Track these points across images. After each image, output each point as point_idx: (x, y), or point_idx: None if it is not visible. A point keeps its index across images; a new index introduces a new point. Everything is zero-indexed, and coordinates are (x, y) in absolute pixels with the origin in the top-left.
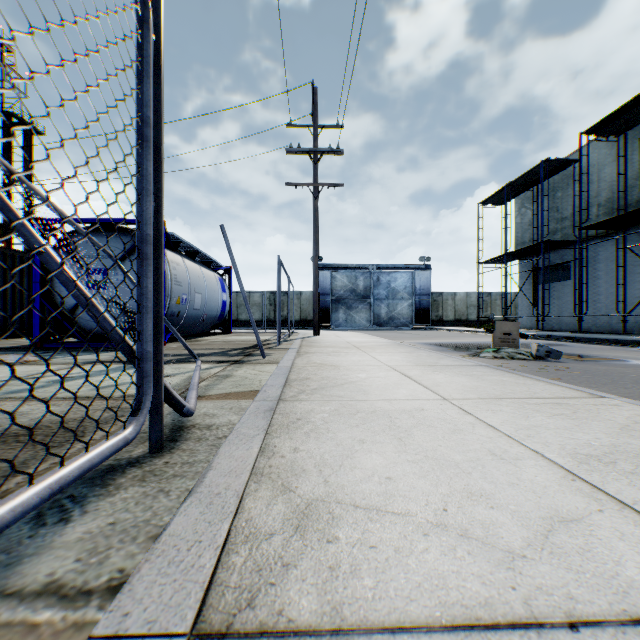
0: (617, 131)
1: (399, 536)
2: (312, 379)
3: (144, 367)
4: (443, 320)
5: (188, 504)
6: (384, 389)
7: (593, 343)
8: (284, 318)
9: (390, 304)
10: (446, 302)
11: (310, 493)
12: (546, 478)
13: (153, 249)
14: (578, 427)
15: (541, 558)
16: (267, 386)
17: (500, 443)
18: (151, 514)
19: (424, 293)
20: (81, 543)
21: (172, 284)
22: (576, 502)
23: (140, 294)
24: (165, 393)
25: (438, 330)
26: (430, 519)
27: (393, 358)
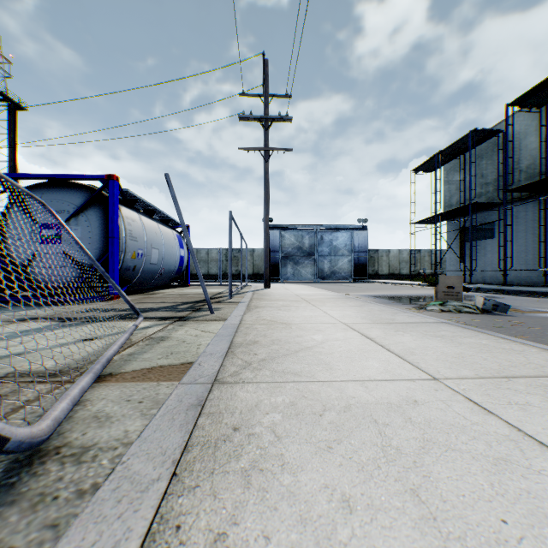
0: (539, 103)
1: None
2: (260, 343)
3: None
4: (378, 274)
5: None
6: (349, 360)
7: (522, 295)
8: (239, 272)
9: (332, 260)
10: (381, 258)
11: None
12: None
13: None
14: None
15: None
16: (205, 355)
17: None
18: None
19: (362, 250)
20: None
21: (127, 239)
22: None
23: None
24: None
25: (375, 283)
26: None
27: (346, 313)
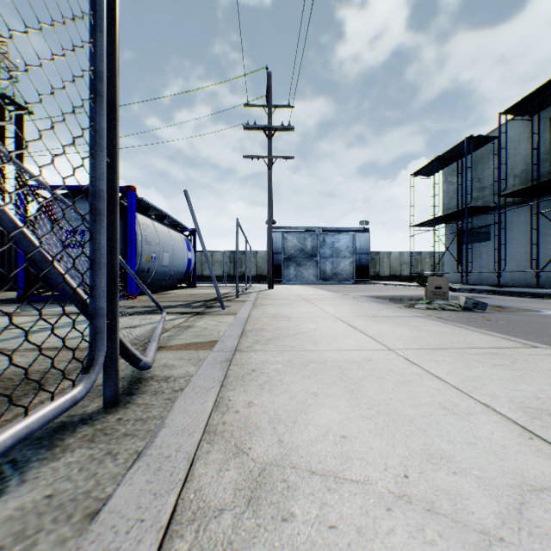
0: (531, 112)
1: (360, 511)
2: (266, 330)
3: (97, 323)
4: (380, 275)
5: (135, 470)
6: (333, 339)
7: (511, 295)
8: (242, 274)
9: (334, 262)
10: (382, 260)
11: (264, 455)
12: (503, 436)
13: (108, 205)
14: (520, 378)
15: (521, 542)
16: (225, 336)
17: (449, 396)
18: (94, 483)
19: (363, 252)
20: (9, 523)
21: (142, 244)
22: (540, 465)
23: (93, 250)
24: (121, 348)
25: (376, 284)
26: (391, 488)
27: (339, 309)
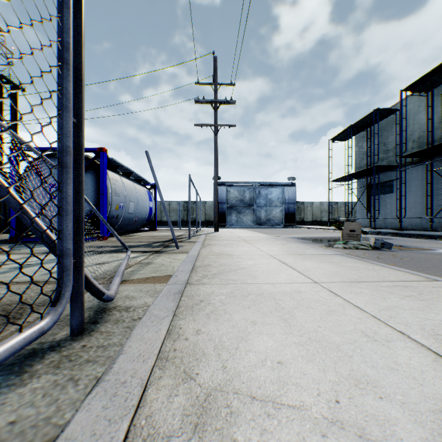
0: (426, 89)
1: (298, 438)
2: (213, 265)
3: (64, 262)
4: (304, 221)
5: (93, 396)
6: (268, 274)
7: (411, 237)
8: (194, 219)
9: (267, 210)
10: (306, 208)
11: (209, 381)
12: (420, 362)
13: (74, 160)
14: (428, 308)
15: None
16: (178, 271)
17: (369, 324)
18: (54, 409)
19: (291, 202)
20: None
21: (112, 195)
22: None
23: (60, 198)
24: (86, 283)
25: (301, 228)
26: (325, 414)
27: (272, 249)
